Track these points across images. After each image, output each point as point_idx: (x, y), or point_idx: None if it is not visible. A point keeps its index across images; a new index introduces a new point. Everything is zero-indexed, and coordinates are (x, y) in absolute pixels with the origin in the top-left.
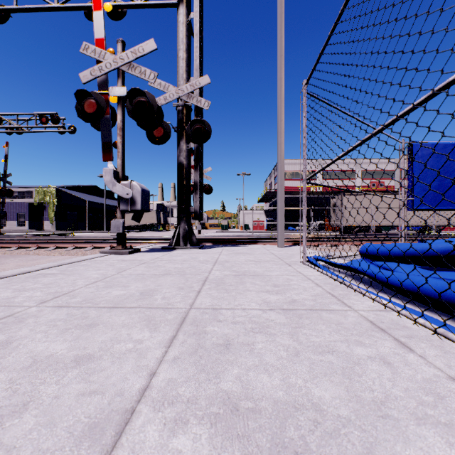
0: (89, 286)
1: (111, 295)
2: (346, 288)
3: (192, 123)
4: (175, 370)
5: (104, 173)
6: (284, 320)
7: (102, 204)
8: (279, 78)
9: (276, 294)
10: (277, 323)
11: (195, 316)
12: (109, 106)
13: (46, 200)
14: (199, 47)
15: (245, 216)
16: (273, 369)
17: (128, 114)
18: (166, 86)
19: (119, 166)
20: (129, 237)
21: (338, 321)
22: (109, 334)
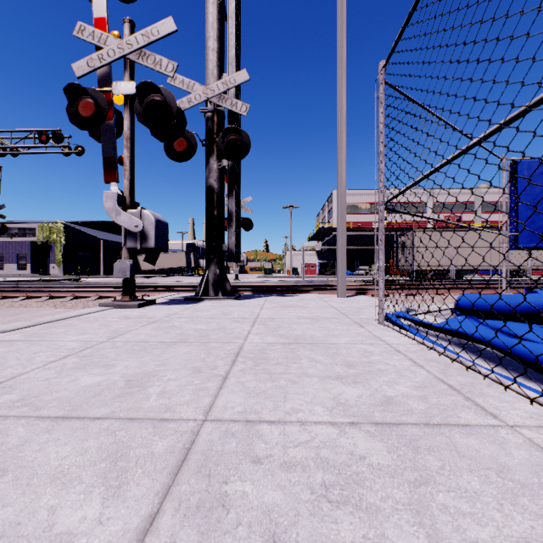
0: (50, 366)
1: (75, 386)
2: (465, 370)
3: (224, 132)
4: None
5: (104, 197)
6: (385, 457)
7: (121, 243)
8: (339, 76)
9: (355, 384)
10: (375, 469)
11: (210, 445)
12: (112, 109)
13: (52, 238)
14: (234, 33)
15: (293, 258)
16: None
17: (137, 118)
18: (191, 84)
19: (125, 189)
20: (149, 283)
21: (495, 461)
22: (8, 510)
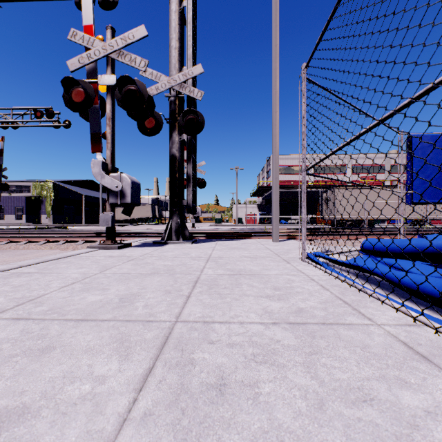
0: (63, 290)
1: (84, 302)
2: (358, 292)
3: (184, 113)
4: (142, 441)
5: (92, 164)
6: (293, 340)
7: (99, 198)
8: (273, 68)
9: (279, 300)
10: (285, 346)
11: (181, 334)
12: (98, 96)
13: (43, 194)
14: (192, 35)
15: (238, 210)
16: (291, 439)
17: (117, 103)
18: (158, 76)
19: (108, 158)
20: (123, 230)
21: (362, 343)
22: (63, 366)
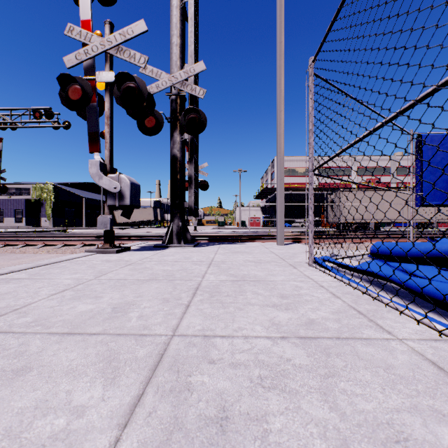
0: (53, 298)
1: (73, 312)
2: (372, 300)
3: (186, 112)
4: None
5: (89, 165)
6: (305, 359)
7: (100, 201)
8: (278, 66)
9: (287, 310)
10: (297, 367)
11: (178, 352)
12: (95, 93)
13: (43, 196)
14: (194, 32)
15: (242, 213)
16: None
17: (116, 101)
18: (159, 73)
19: (106, 158)
20: (123, 233)
21: (384, 362)
22: (37, 392)
